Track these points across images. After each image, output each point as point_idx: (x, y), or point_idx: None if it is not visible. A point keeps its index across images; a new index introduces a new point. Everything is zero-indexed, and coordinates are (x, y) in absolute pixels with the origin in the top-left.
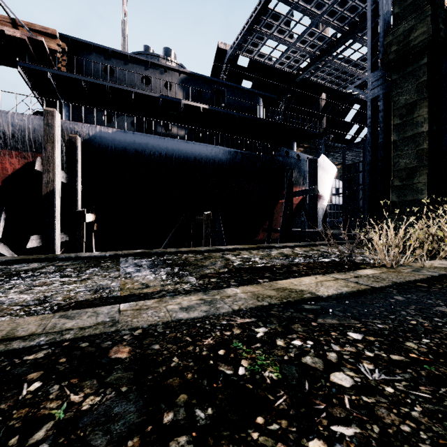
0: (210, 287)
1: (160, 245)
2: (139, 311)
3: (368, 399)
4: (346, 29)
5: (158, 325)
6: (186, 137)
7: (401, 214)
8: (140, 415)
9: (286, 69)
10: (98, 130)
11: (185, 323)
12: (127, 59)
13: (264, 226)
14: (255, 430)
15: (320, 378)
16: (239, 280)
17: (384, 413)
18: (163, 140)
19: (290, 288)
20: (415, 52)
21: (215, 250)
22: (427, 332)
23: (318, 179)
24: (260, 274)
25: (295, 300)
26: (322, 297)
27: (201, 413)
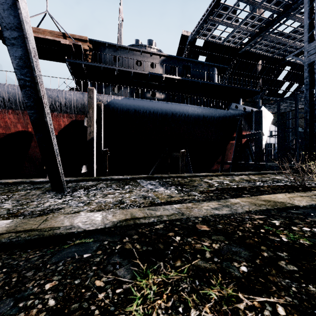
0: (215, 198)
1: (147, 172)
2: (188, 208)
3: None
4: (280, 11)
5: (207, 216)
6: (164, 99)
7: None
8: (248, 252)
9: (231, 45)
10: (113, 98)
11: (223, 216)
12: (127, 50)
13: (218, 160)
14: None
15: None
16: (230, 195)
17: None
18: (152, 102)
19: (272, 200)
20: None
21: (194, 176)
22: None
23: None
24: (240, 192)
25: (282, 207)
26: (299, 206)
27: (281, 254)
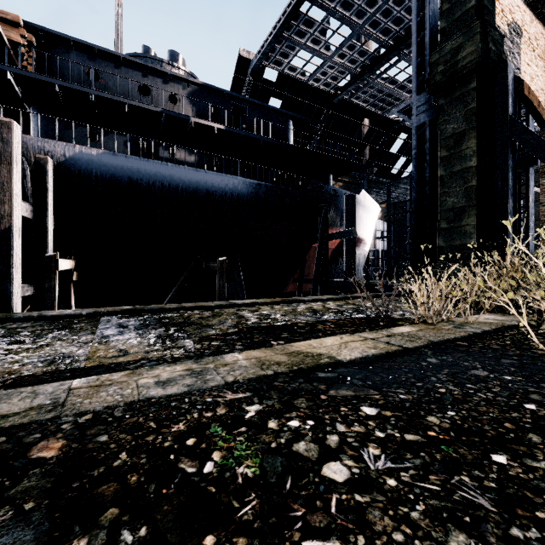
0: (207, 353)
1: (164, 300)
2: (97, 388)
3: (362, 497)
4: (390, 44)
5: (118, 406)
6: (197, 165)
7: (448, 262)
8: None
9: (321, 87)
10: (78, 151)
11: (156, 403)
12: (119, 62)
13: (294, 276)
14: None
15: (308, 472)
16: (248, 343)
17: (377, 516)
18: (166, 166)
19: (306, 352)
20: (463, 74)
21: (228, 305)
22: (455, 402)
23: (359, 220)
24: (275, 335)
25: (308, 367)
26: (342, 362)
27: (129, 535)
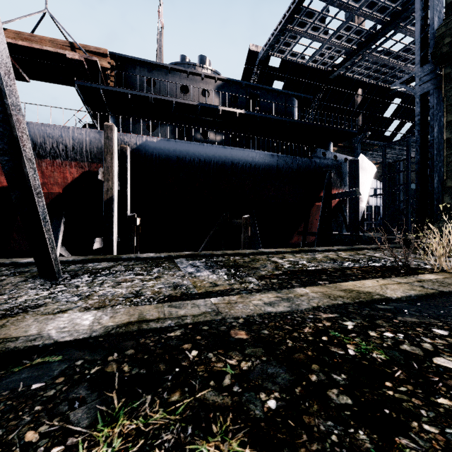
0: (276, 287)
1: (197, 247)
2: (230, 304)
3: None
4: (386, 20)
5: (253, 316)
6: (222, 142)
7: None
8: (290, 375)
9: (319, 66)
10: (145, 140)
11: (276, 316)
12: (167, 70)
13: (299, 229)
14: (388, 389)
15: (424, 361)
16: (300, 281)
17: None
18: (203, 146)
19: (356, 290)
20: None
21: (259, 253)
22: None
23: None
24: (317, 277)
25: (366, 300)
26: (392, 299)
27: (337, 377)
